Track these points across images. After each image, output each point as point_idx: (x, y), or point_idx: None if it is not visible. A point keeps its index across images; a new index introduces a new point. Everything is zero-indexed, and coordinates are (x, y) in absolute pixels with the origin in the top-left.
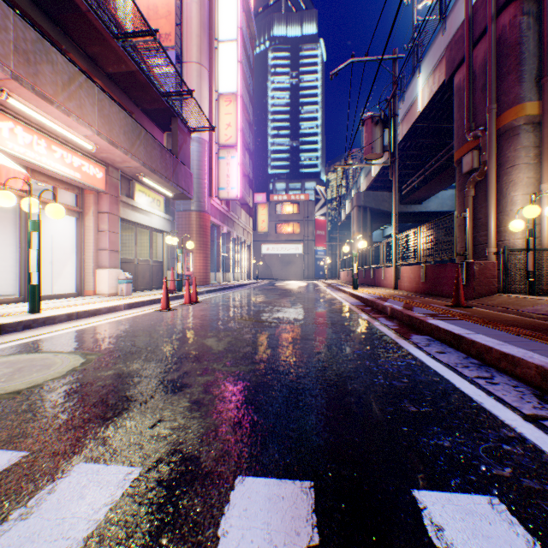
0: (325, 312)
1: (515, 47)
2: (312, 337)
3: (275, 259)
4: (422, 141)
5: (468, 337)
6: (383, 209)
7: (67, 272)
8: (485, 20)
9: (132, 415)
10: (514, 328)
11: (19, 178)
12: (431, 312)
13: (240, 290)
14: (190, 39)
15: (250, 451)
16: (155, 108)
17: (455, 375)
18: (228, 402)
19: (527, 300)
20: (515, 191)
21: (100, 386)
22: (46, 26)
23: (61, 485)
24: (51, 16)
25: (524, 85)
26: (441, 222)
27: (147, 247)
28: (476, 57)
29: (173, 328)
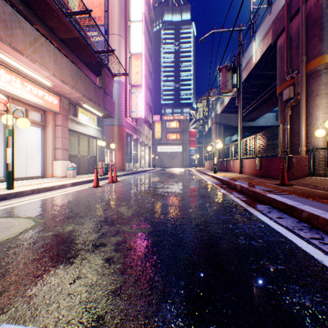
0: (198, 188)
1: (318, 20)
2: (191, 206)
3: (165, 154)
4: (255, 82)
5: (299, 208)
6: (231, 124)
7: (35, 163)
8: (298, 3)
9: (57, 272)
10: (327, 200)
11: None
12: (267, 189)
13: (144, 174)
14: (113, 20)
15: (147, 311)
16: (91, 61)
17: (295, 236)
18: (131, 260)
19: None
20: (318, 111)
21: (40, 245)
22: (21, 7)
23: None
24: (24, 1)
25: (324, 43)
26: (270, 131)
27: (86, 147)
28: (292, 27)
29: (99, 199)
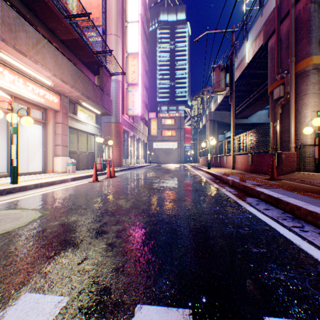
0: (192, 183)
1: (306, 22)
2: (185, 199)
3: (161, 151)
4: (248, 81)
5: (284, 200)
6: (224, 121)
7: (36, 159)
8: (287, 7)
9: (67, 254)
10: (311, 193)
11: (5, 101)
12: (257, 183)
13: (140, 169)
14: (111, 21)
15: (146, 283)
16: (89, 61)
17: (278, 225)
18: (131, 245)
19: (316, 176)
20: (306, 109)
21: (48, 233)
22: (23, 10)
23: (9, 312)
24: (26, 4)
25: (312, 45)
26: (261, 128)
27: (85, 143)
28: (282, 29)
29: (99, 193)
